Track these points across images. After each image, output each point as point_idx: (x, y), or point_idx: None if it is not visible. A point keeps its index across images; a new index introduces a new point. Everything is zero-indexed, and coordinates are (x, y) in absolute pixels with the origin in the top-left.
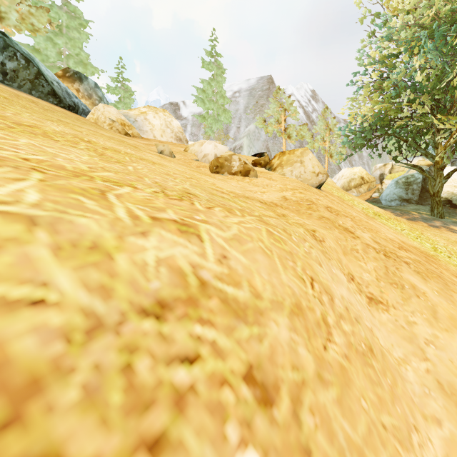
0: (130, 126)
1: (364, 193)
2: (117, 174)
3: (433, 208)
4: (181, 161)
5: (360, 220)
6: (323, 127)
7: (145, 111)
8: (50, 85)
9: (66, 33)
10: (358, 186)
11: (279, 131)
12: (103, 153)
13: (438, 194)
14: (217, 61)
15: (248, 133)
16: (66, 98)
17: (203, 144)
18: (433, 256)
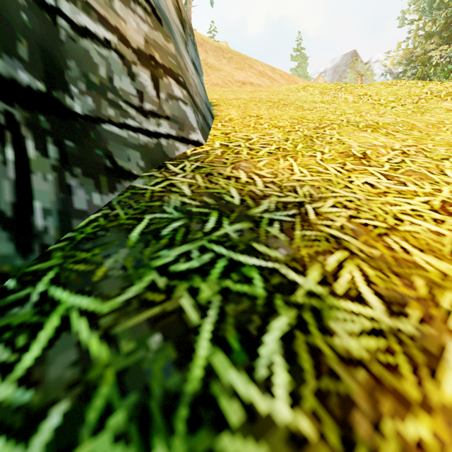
0: None
1: None
2: None
3: None
4: None
5: None
6: None
7: None
8: None
9: None
10: None
11: None
12: None
13: None
14: (301, 53)
15: None
16: None
17: None
18: None
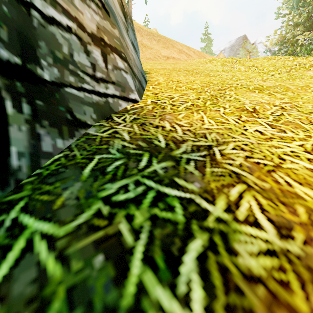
0: None
1: None
2: None
3: None
4: None
5: None
6: None
7: None
8: None
9: None
10: None
11: None
12: None
13: None
14: (208, 37)
15: None
16: None
17: None
18: None
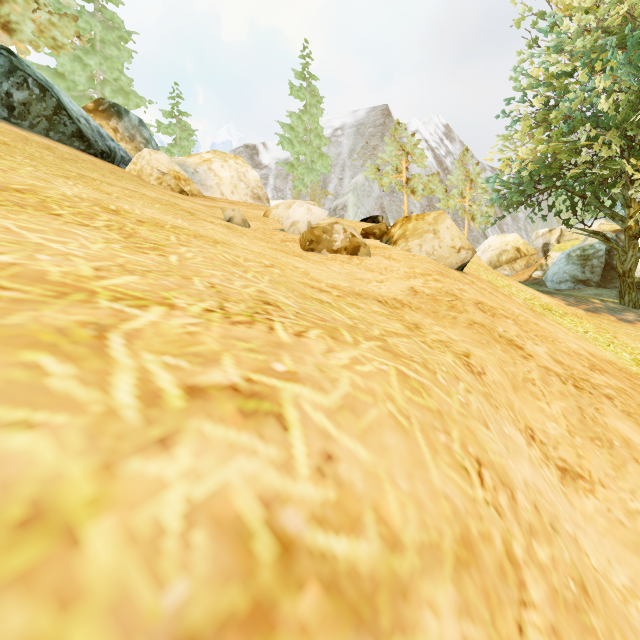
0: (187, 181)
1: (521, 272)
2: (145, 277)
3: (623, 294)
4: (258, 233)
5: (527, 321)
6: (461, 177)
7: (209, 157)
8: (75, 123)
9: (101, 50)
10: (511, 261)
11: (399, 184)
12: (133, 233)
13: (630, 273)
14: (311, 85)
15: (355, 186)
16: (97, 141)
17: (290, 206)
18: (638, 375)
